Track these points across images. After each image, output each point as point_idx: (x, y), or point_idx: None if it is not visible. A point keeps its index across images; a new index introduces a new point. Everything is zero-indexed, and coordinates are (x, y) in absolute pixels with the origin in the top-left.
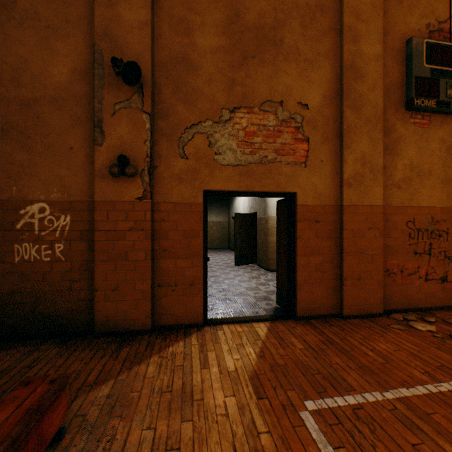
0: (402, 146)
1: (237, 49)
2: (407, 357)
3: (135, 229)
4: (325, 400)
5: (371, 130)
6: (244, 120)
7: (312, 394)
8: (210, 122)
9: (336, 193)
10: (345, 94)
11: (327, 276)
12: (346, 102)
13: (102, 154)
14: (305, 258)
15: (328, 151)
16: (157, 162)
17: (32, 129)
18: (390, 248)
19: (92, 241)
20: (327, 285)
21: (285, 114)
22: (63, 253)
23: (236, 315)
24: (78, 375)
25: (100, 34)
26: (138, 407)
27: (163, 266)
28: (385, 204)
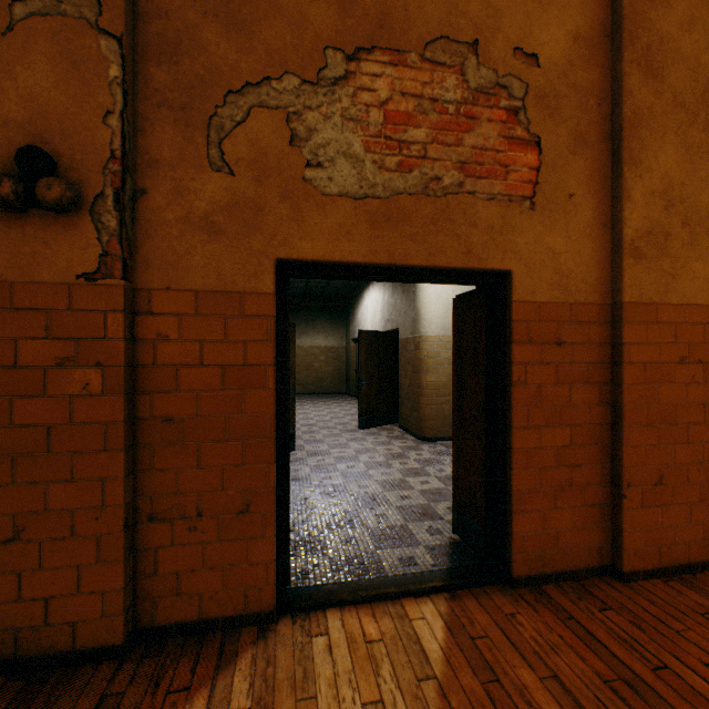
0: None
1: None
2: None
3: (75, 362)
4: None
5: (685, 124)
6: (383, 81)
7: None
8: (293, 80)
9: (603, 276)
10: (626, 33)
11: (582, 476)
12: (630, 51)
13: None
14: (532, 434)
15: (586, 172)
16: (145, 178)
17: None
18: None
19: None
20: (582, 498)
21: (485, 75)
22: None
23: (363, 571)
24: None
25: None
26: None
27: (163, 464)
28: None
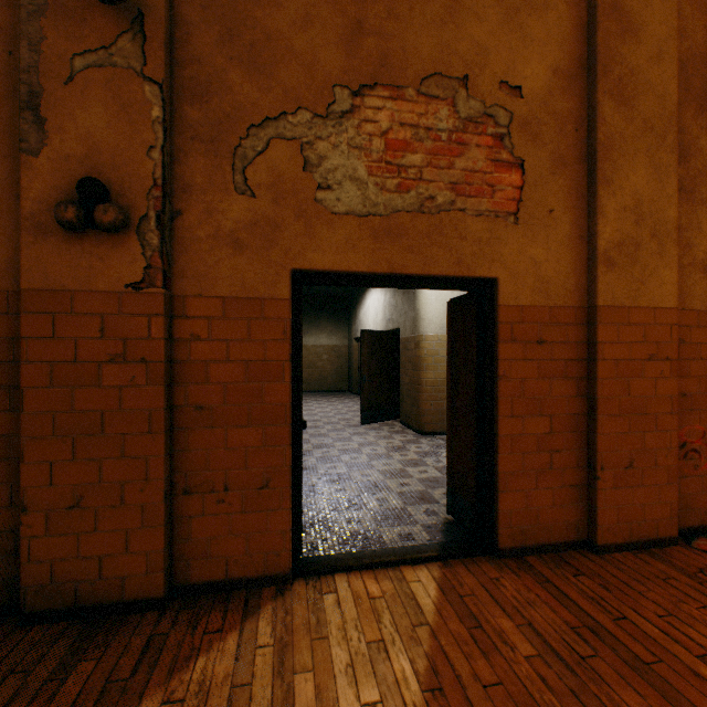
0: None
1: None
2: None
3: (124, 358)
4: None
5: (653, 146)
6: (384, 114)
7: None
8: (306, 114)
9: (580, 282)
10: (600, 67)
11: (561, 460)
12: (603, 83)
13: (39, 175)
14: (516, 423)
15: (564, 190)
16: (181, 201)
17: None
18: (687, 398)
19: (18, 387)
20: (561, 480)
21: (474, 106)
22: None
23: (366, 544)
24: None
25: None
26: None
27: (196, 445)
28: (679, 306)
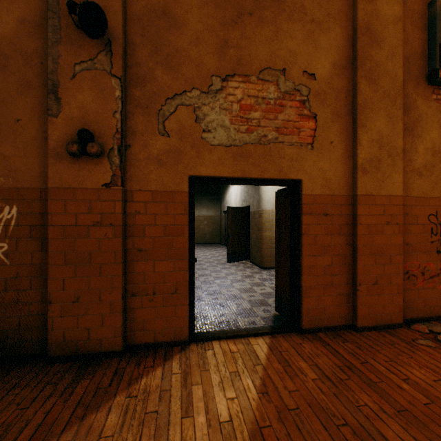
0: (424, 126)
1: (230, 4)
2: None
3: (101, 223)
4: None
5: (389, 106)
6: (239, 90)
7: None
8: (197, 92)
9: (348, 181)
10: (359, 63)
11: (337, 280)
12: (360, 71)
13: (57, 127)
14: (312, 259)
15: (339, 130)
16: (130, 139)
17: None
18: (409, 246)
19: (45, 239)
20: (337, 291)
21: (288, 85)
22: (7, 254)
23: (229, 326)
24: (4, 433)
25: None
26: None
27: (138, 270)
28: (405, 194)
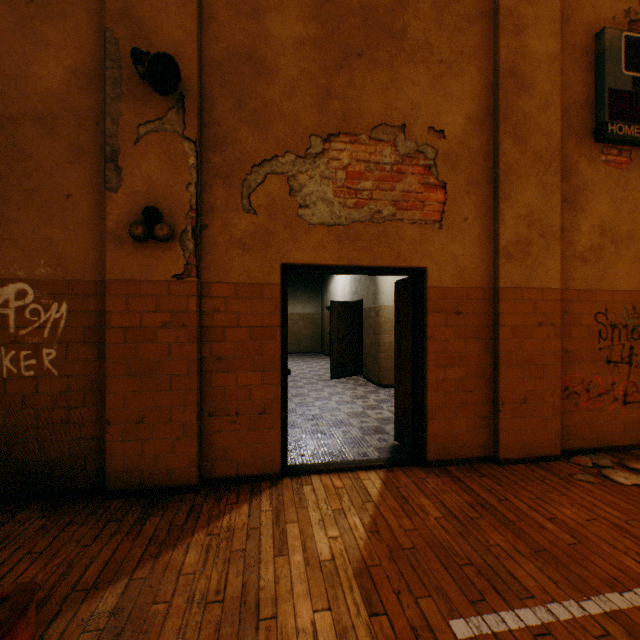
0: (589, 197)
1: (334, 43)
2: (609, 532)
3: (171, 324)
4: (486, 617)
5: (541, 171)
6: (345, 154)
7: (462, 605)
8: (291, 156)
9: (488, 270)
10: (501, 116)
11: (474, 398)
12: (503, 127)
13: (117, 205)
14: (440, 371)
15: (476, 204)
16: (207, 218)
17: (4, 164)
18: (570, 354)
19: (102, 344)
20: (474, 412)
21: (409, 146)
22: (55, 363)
23: (333, 458)
24: (68, 569)
25: (115, 14)
26: (162, 635)
27: (217, 384)
28: (563, 286)
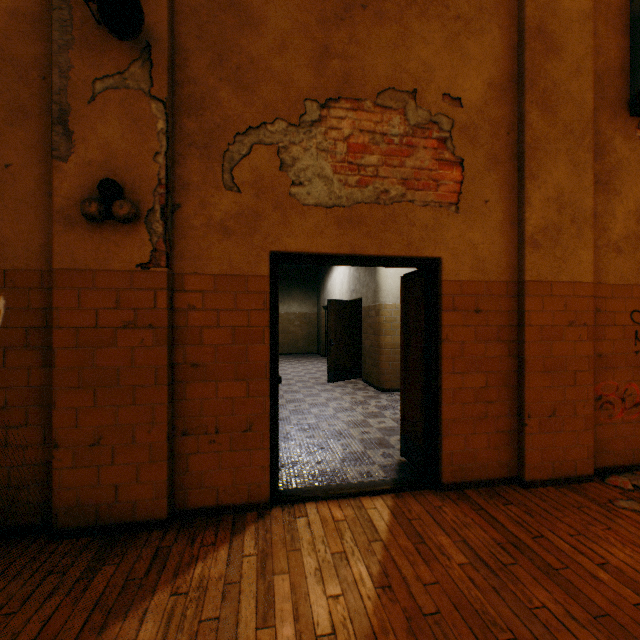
0: (624, 178)
1: None
2: None
3: (135, 324)
4: None
5: (573, 147)
6: (347, 122)
7: None
8: (282, 124)
9: (511, 261)
10: (527, 81)
11: (495, 410)
12: (530, 94)
13: (67, 177)
14: (457, 378)
15: (498, 184)
16: (180, 196)
17: None
18: (603, 358)
19: (50, 348)
20: (495, 426)
21: (421, 115)
22: None
23: (332, 480)
24: None
25: None
26: None
27: (192, 396)
28: (596, 280)
